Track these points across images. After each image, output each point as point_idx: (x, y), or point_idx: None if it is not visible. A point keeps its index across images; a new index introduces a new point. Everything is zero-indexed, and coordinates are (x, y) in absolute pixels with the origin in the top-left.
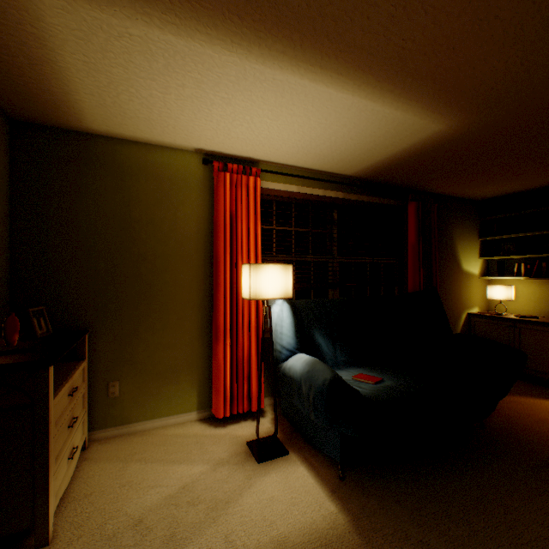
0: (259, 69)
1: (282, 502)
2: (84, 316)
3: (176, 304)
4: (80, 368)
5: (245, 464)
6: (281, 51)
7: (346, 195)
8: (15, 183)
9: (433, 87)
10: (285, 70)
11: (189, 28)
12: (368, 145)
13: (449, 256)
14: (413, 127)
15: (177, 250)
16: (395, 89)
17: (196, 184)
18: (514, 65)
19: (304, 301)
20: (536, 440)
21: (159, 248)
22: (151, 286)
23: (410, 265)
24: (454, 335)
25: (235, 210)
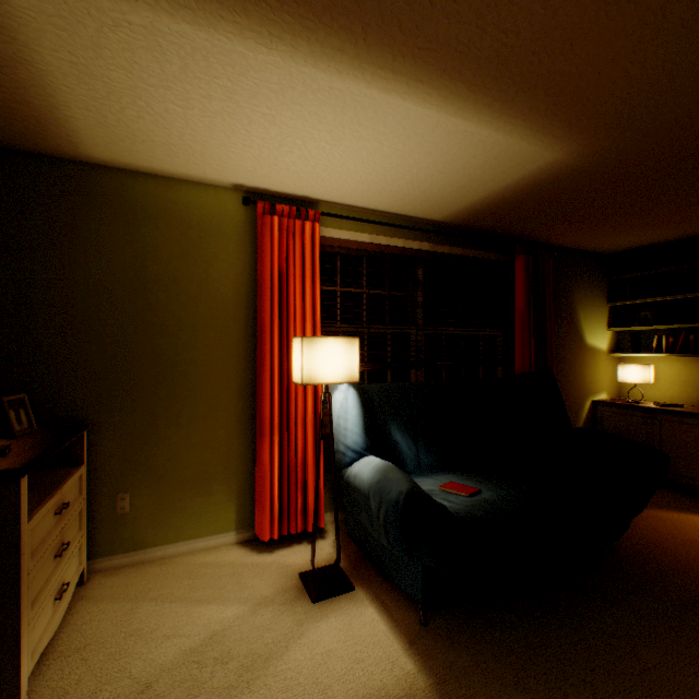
0: (310, 73)
1: (342, 658)
2: (83, 406)
3: (207, 390)
4: (74, 476)
5: (296, 604)
6: (338, 47)
7: (434, 246)
8: None
9: (545, 100)
10: (345, 76)
11: (209, 14)
12: (461, 180)
13: (569, 326)
14: (519, 155)
15: (208, 318)
16: (494, 103)
17: (234, 232)
18: (653, 69)
19: (377, 386)
20: (682, 570)
21: (184, 316)
22: (174, 367)
23: (518, 338)
24: (574, 431)
25: (286, 266)
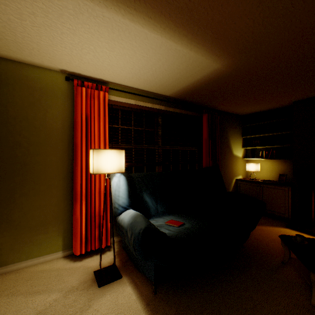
0: (90, 5)
1: None
2: None
3: (45, 178)
4: None
5: (89, 289)
6: None
7: (167, 108)
8: None
9: (212, 35)
10: (110, 9)
11: None
12: (176, 75)
13: (226, 146)
14: (202, 64)
15: (46, 139)
16: (188, 34)
17: (61, 94)
18: (258, 24)
19: (137, 174)
20: (271, 253)
21: (31, 138)
22: (25, 165)
23: (204, 151)
24: (227, 193)
25: (90, 113)
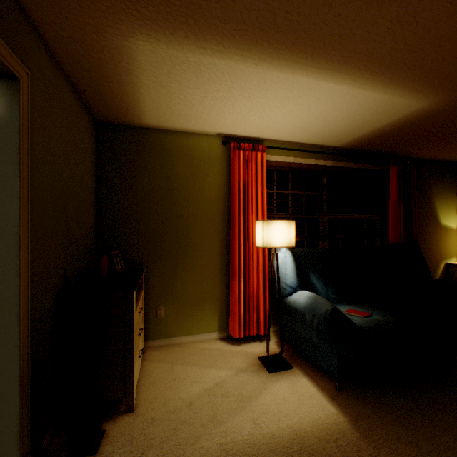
0: (276, 74)
1: (292, 401)
2: (141, 258)
3: (202, 251)
4: (142, 294)
5: (260, 373)
6: (295, 61)
7: (335, 162)
8: (99, 165)
9: (419, 75)
10: (296, 74)
11: (230, 53)
12: (356, 122)
13: (428, 212)
14: (398, 106)
15: (203, 210)
16: (384, 79)
17: (216, 160)
18: None
19: (300, 250)
20: None
21: (190, 209)
22: (185, 237)
23: (391, 220)
24: (434, 281)
25: (246, 179)
